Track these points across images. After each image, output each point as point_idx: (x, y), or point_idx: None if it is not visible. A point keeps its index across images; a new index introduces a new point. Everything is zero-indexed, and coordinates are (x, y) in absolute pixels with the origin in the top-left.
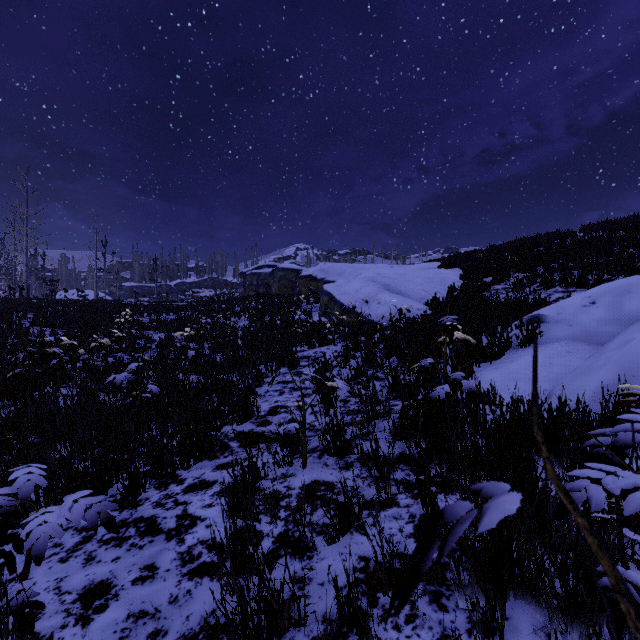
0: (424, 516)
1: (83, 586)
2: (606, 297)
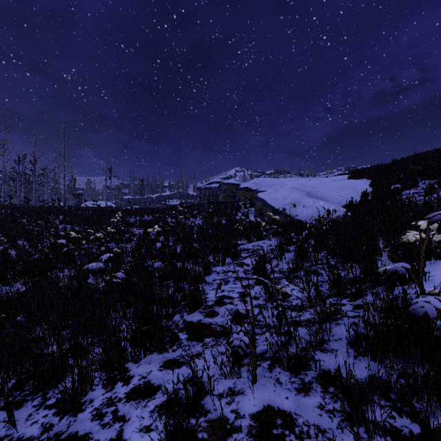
0: None
1: None
2: None
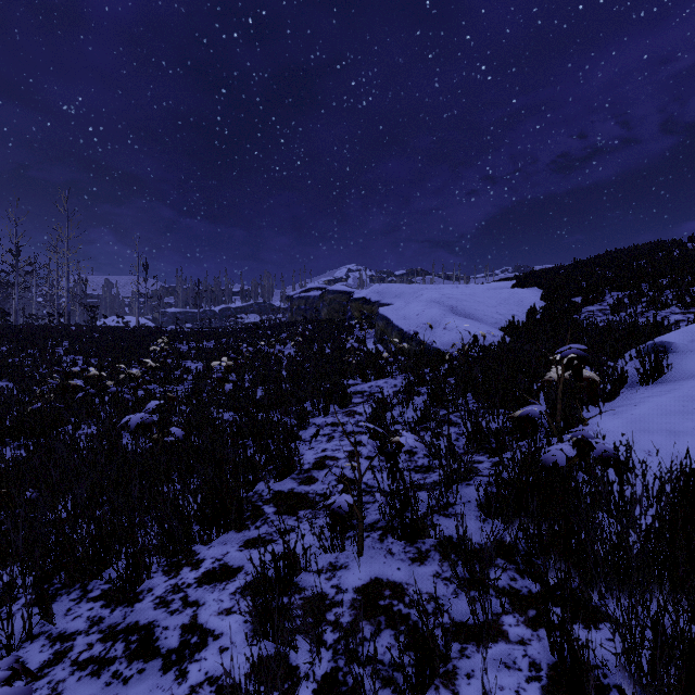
0: (556, 669)
1: None
2: None
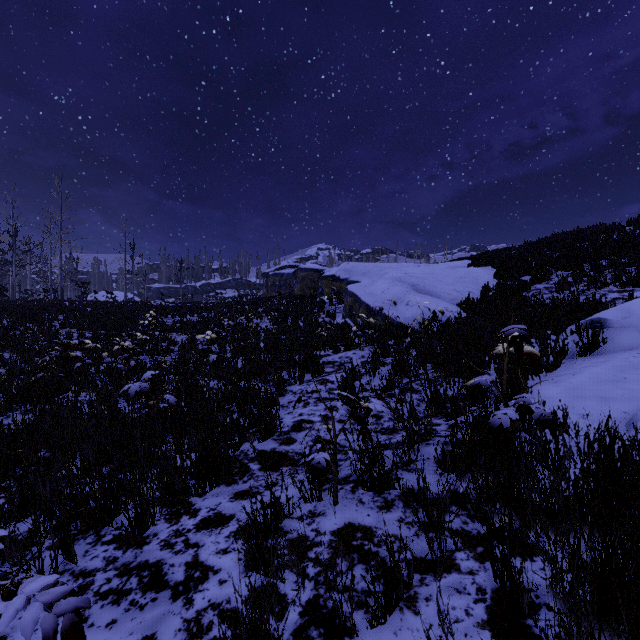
0: (498, 593)
1: None
2: None
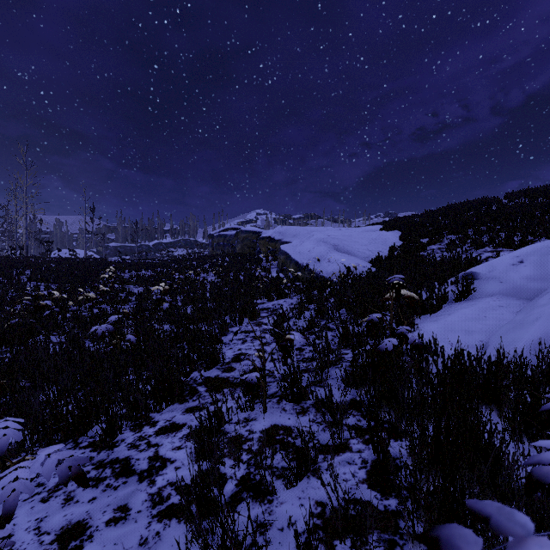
0: (375, 462)
1: (61, 526)
2: (533, 257)
